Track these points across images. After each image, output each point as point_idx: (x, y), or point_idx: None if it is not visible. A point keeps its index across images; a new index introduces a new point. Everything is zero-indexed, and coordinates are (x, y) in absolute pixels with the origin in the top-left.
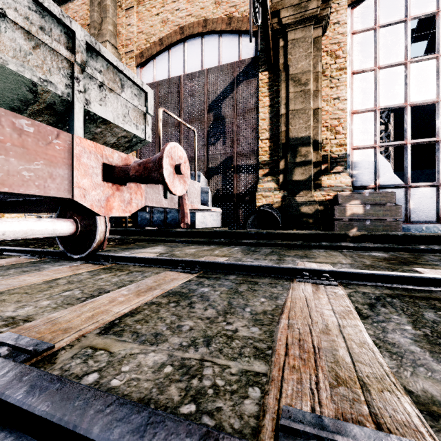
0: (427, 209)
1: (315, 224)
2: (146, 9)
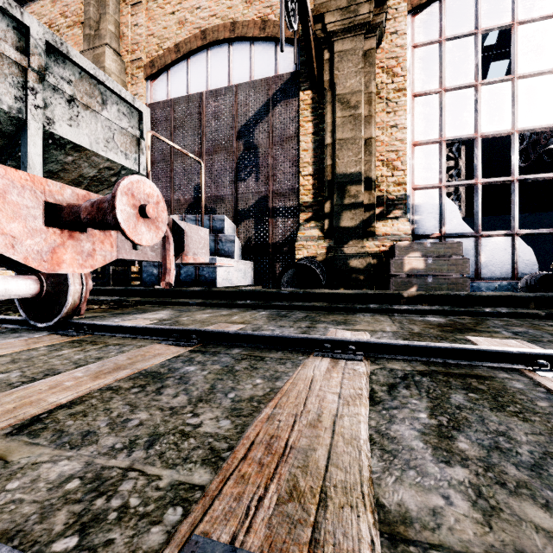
0: (501, 264)
1: (367, 281)
2: (158, 6)
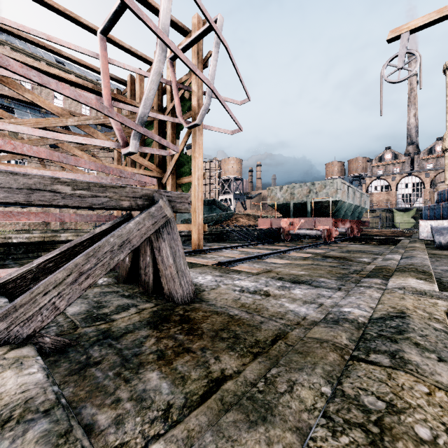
0: None
1: None
2: None
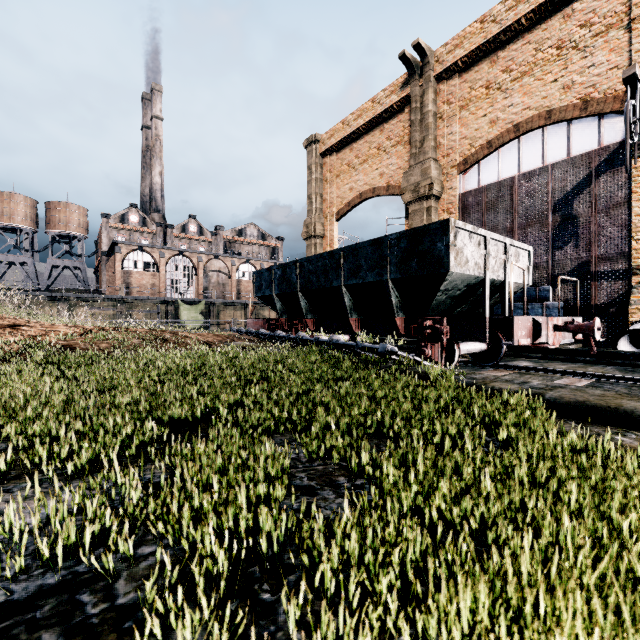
0: None
1: None
2: (470, 113)
